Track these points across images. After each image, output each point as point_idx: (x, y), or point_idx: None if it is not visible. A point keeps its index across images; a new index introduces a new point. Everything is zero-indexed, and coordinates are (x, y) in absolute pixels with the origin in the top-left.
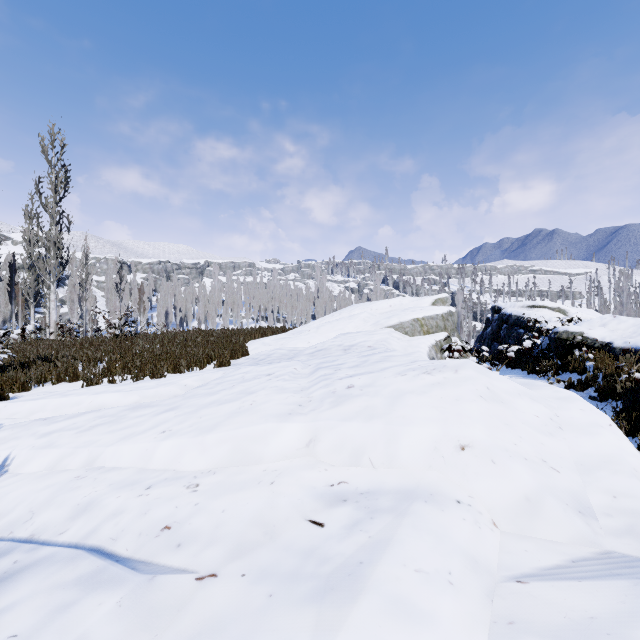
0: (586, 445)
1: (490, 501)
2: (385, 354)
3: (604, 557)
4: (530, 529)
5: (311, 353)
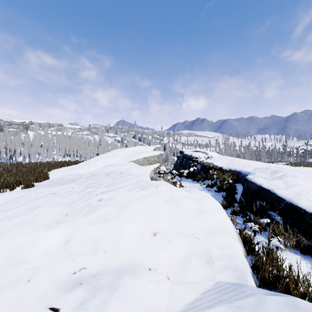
0: (211, 221)
1: (166, 264)
2: (126, 177)
3: (216, 287)
4: (185, 277)
5: (87, 177)
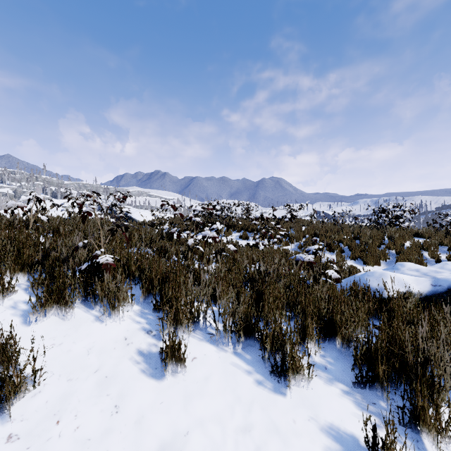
0: None
1: None
2: None
3: None
4: None
5: None
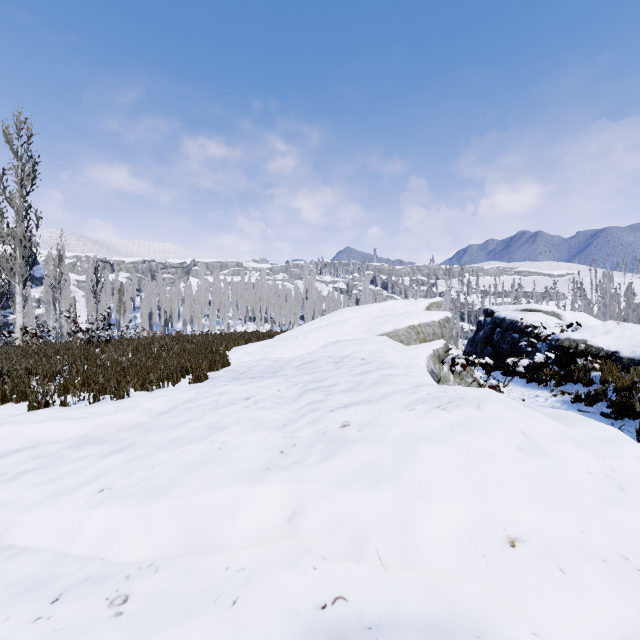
0: None
1: None
2: (383, 372)
3: None
4: None
5: (298, 366)
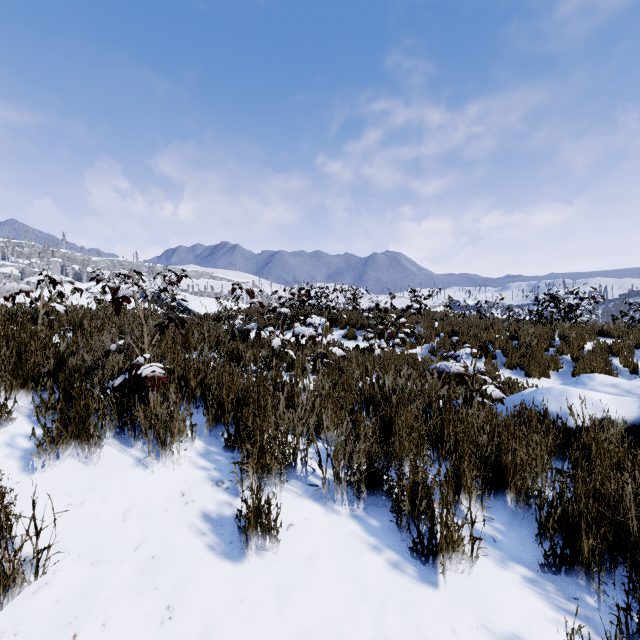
0: None
1: None
2: None
3: None
4: None
5: None
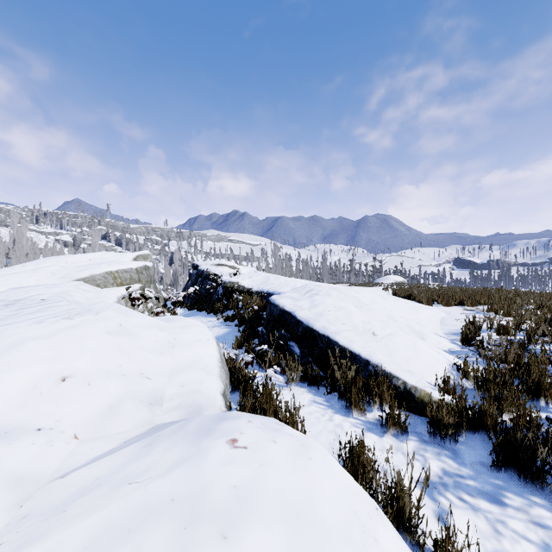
0: (185, 356)
1: (78, 419)
2: (48, 305)
3: (150, 430)
4: (106, 430)
5: None
